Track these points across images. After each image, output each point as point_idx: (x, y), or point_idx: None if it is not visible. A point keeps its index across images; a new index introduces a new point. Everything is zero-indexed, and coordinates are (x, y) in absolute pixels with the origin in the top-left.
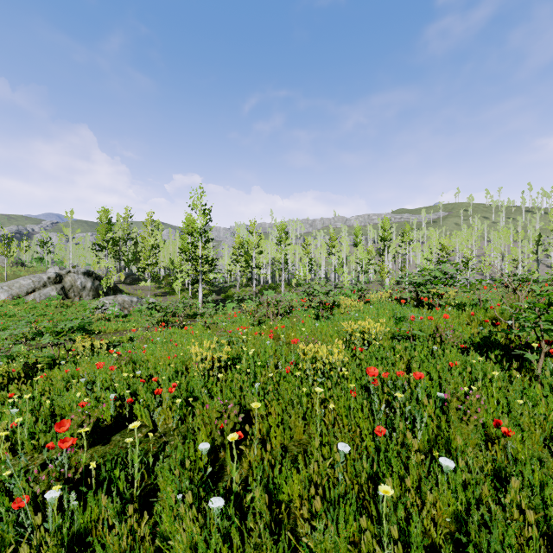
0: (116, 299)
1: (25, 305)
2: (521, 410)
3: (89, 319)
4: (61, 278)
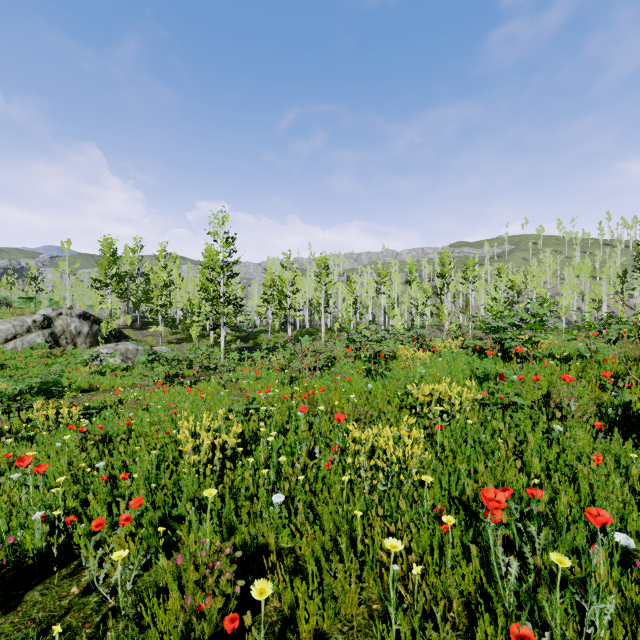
0: (117, 347)
1: (1, 355)
2: None
3: (57, 377)
4: (50, 322)
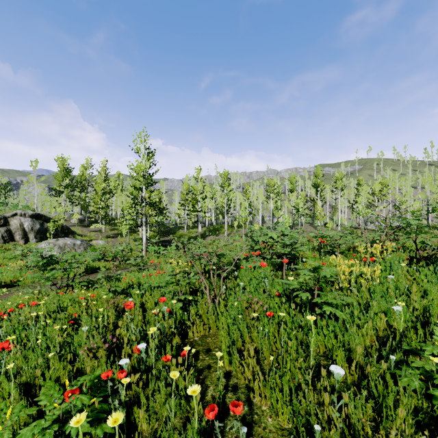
0: (57, 242)
1: None
2: None
3: None
4: (6, 221)
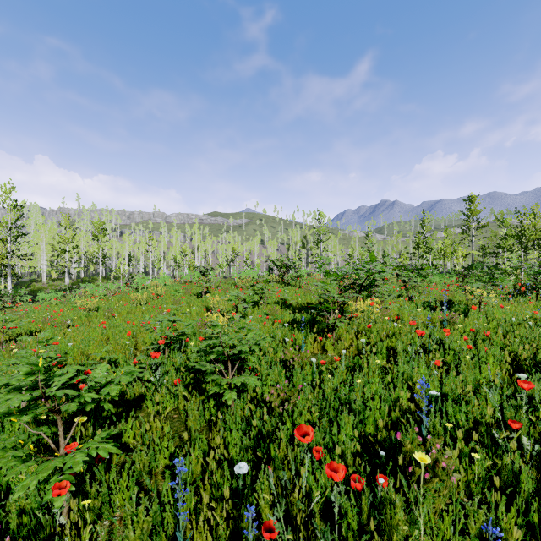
0: None
1: None
2: (188, 300)
3: None
4: None
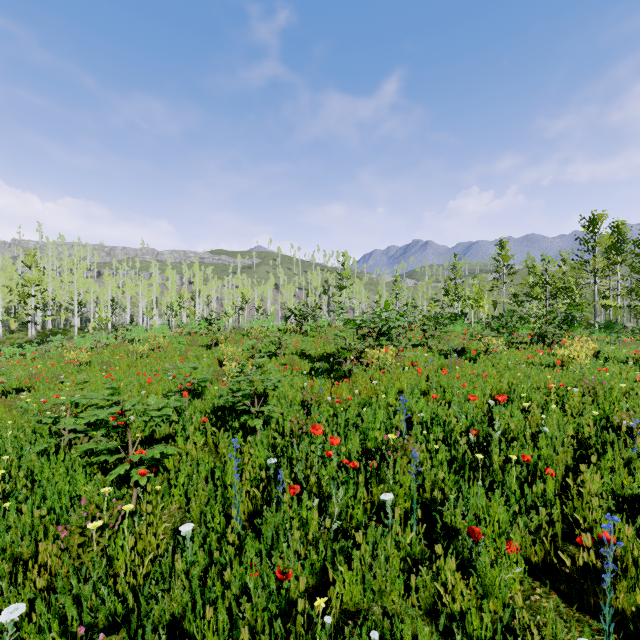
0: None
1: None
2: (197, 352)
3: None
4: None
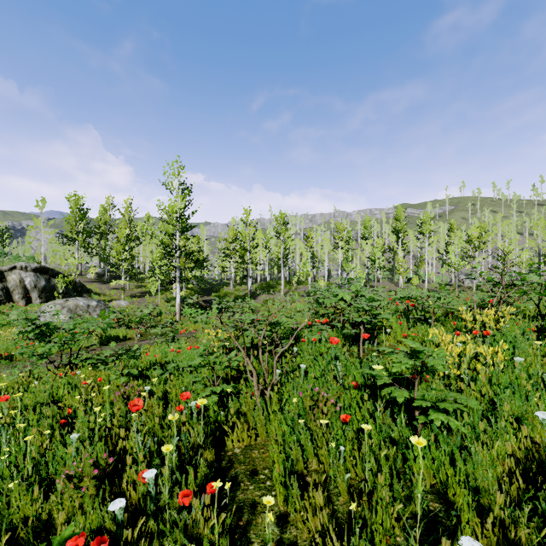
0: (66, 303)
1: None
2: None
3: None
4: (2, 276)
